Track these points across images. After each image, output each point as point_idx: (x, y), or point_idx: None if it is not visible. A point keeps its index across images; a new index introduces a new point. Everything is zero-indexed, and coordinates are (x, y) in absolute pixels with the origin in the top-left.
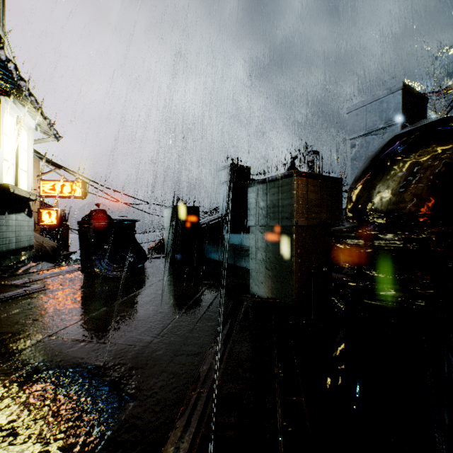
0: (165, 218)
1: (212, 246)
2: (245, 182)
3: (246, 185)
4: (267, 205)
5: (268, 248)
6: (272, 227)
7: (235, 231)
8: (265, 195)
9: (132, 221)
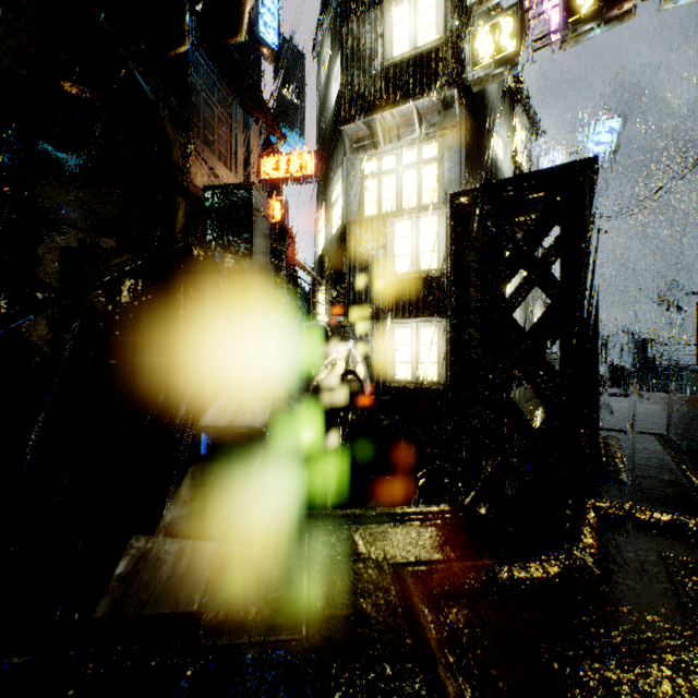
0: (600, 371)
1: (637, 388)
2: (651, 349)
3: (652, 350)
4: (693, 378)
5: (693, 390)
6: (694, 385)
7: (645, 379)
8: (692, 375)
9: (603, 375)
